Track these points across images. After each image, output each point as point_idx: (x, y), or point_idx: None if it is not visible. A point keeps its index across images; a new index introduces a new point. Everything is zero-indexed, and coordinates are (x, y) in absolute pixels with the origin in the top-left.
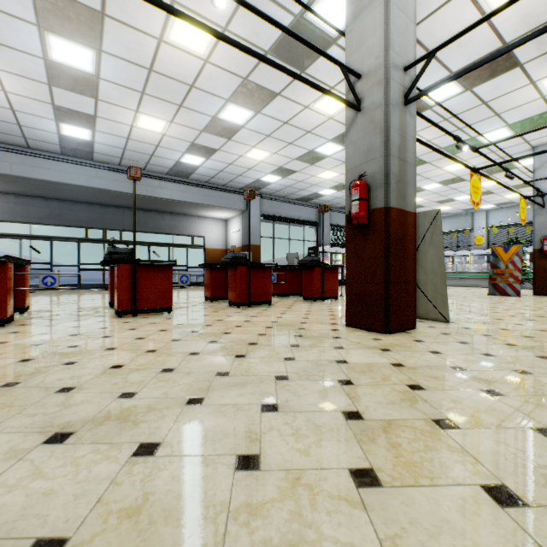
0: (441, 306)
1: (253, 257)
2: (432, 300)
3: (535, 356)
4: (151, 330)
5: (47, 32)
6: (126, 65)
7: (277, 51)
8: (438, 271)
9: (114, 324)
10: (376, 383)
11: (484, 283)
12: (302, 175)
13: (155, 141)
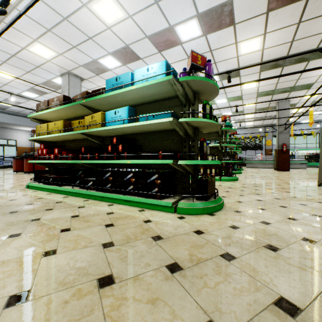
0: None
1: None
2: None
3: None
4: None
5: None
6: None
7: (44, 84)
8: None
9: None
10: None
11: None
12: None
13: None
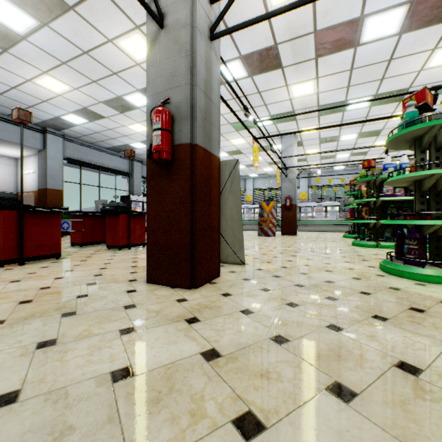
0: (238, 250)
1: (53, 203)
2: (231, 245)
3: (325, 298)
4: None
5: None
6: None
7: None
8: (237, 218)
9: None
10: (180, 441)
11: (253, 227)
12: (111, 123)
13: None
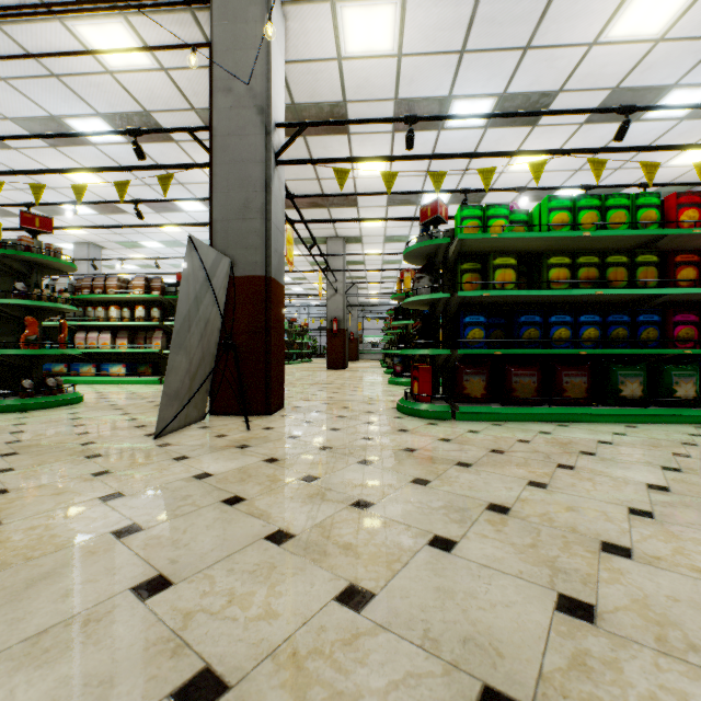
0: None
1: None
2: None
3: None
4: None
5: None
6: None
7: None
8: None
9: None
10: None
11: None
12: None
13: None
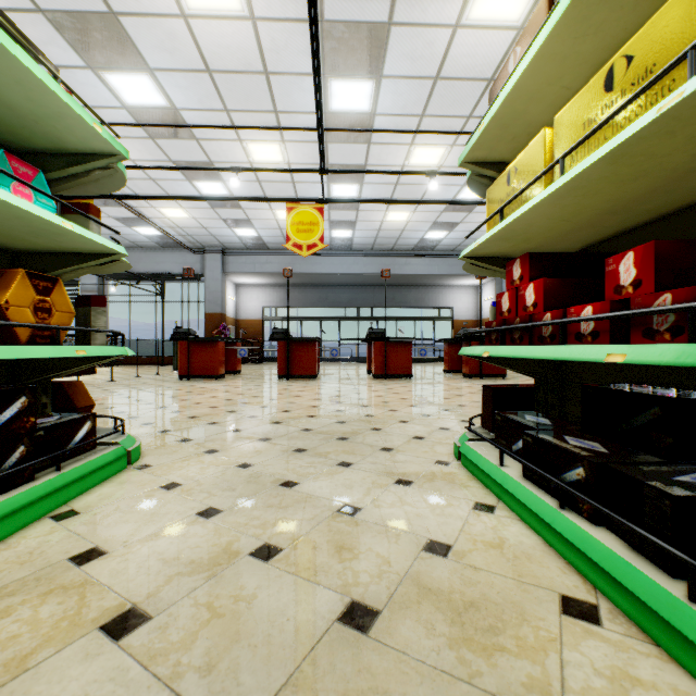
0: None
1: None
2: None
3: None
4: (396, 386)
5: (332, 184)
6: (379, 186)
7: None
8: None
9: (373, 382)
10: None
11: None
12: None
13: (400, 227)
